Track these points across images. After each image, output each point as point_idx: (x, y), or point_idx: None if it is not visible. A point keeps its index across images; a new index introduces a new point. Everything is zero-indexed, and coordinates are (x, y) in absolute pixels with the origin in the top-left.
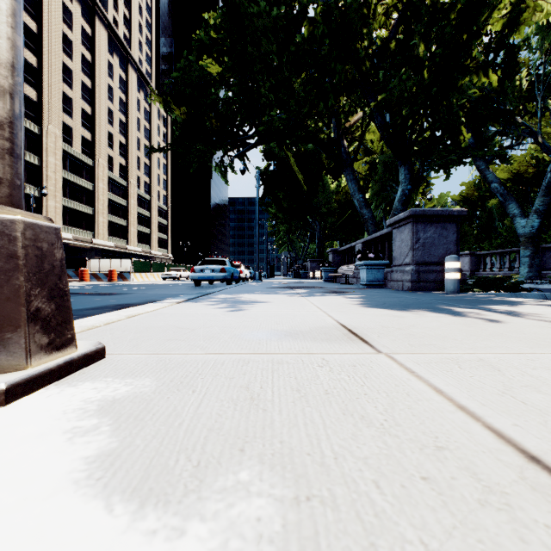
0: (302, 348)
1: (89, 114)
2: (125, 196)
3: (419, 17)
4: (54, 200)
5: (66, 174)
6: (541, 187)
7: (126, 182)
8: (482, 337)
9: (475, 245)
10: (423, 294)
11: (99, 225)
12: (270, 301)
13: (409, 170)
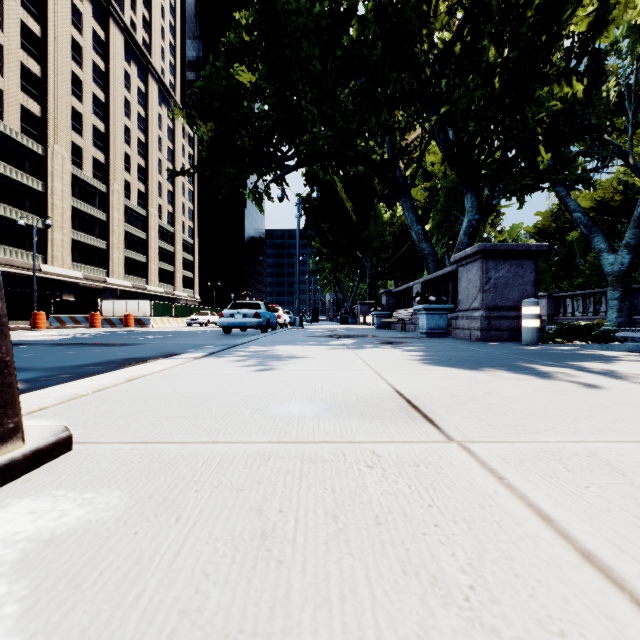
0: (345, 431)
1: (102, 133)
2: (144, 228)
3: (489, 16)
4: (61, 232)
5: (75, 202)
6: (633, 217)
7: (145, 212)
8: (583, 412)
9: (553, 285)
10: (495, 345)
11: (114, 262)
12: (310, 356)
13: (477, 197)
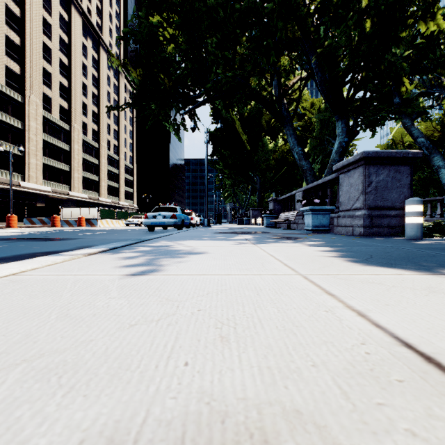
0: None
1: (66, 87)
2: (97, 156)
3: None
4: (35, 158)
5: (46, 136)
6: None
7: (98, 145)
8: None
9: None
10: (385, 240)
11: (75, 180)
12: (214, 252)
13: (346, 124)
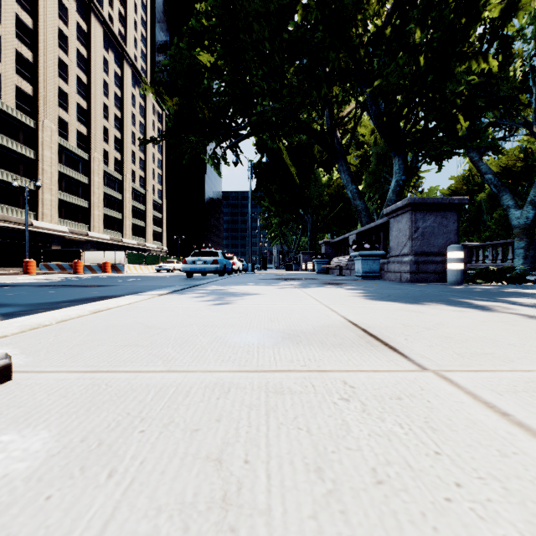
0: (308, 360)
1: (84, 109)
2: (120, 190)
3: (415, 4)
4: (50, 193)
5: (62, 168)
6: None
7: (121, 176)
8: None
9: (464, 238)
10: (424, 285)
11: (94, 219)
12: (263, 293)
13: (403, 161)
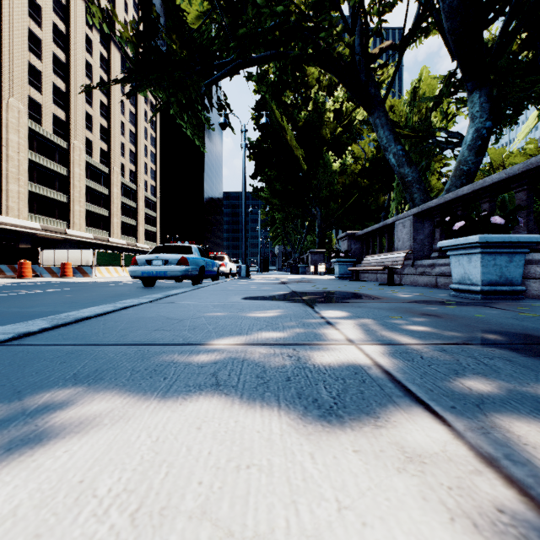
0: None
1: (62, 91)
2: (107, 184)
3: None
4: (17, 183)
5: (33, 155)
6: None
7: (108, 169)
8: None
9: None
10: None
11: (75, 215)
12: None
13: (488, 96)
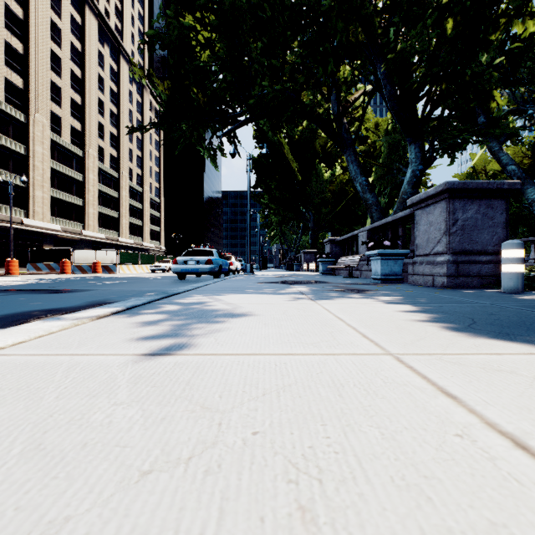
0: None
1: (78, 104)
2: (116, 188)
3: None
4: (42, 190)
5: (55, 164)
6: None
7: (117, 174)
8: None
9: None
10: (477, 293)
11: (89, 217)
12: (264, 313)
13: (420, 148)
